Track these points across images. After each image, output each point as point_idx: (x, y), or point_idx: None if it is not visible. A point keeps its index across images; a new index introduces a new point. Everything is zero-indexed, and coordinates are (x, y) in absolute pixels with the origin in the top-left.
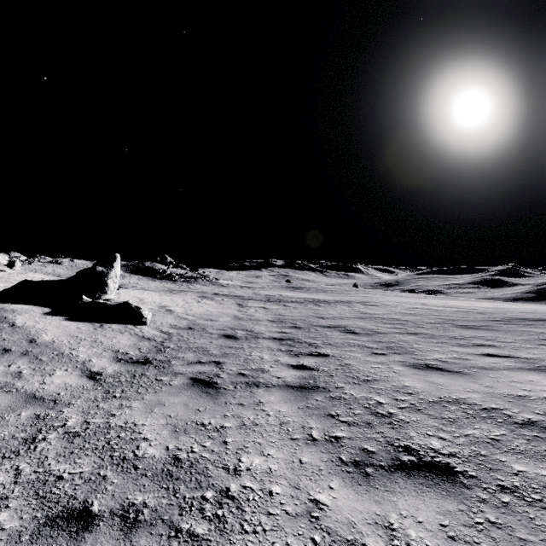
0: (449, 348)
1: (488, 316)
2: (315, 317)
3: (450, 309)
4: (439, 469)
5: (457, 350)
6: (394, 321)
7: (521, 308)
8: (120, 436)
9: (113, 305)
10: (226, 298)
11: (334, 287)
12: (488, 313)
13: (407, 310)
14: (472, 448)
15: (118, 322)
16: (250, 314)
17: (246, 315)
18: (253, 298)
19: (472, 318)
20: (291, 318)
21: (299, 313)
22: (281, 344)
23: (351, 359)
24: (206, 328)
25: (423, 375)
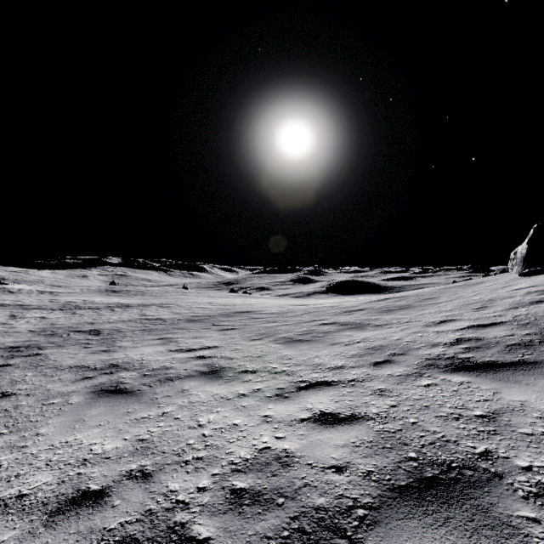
0: (145, 337)
1: (226, 311)
2: (86, 323)
3: (219, 307)
4: (8, 395)
5: (148, 338)
6: (152, 321)
7: (265, 303)
8: None
9: None
10: (1, 309)
11: (160, 289)
12: (233, 309)
13: (186, 310)
14: (41, 384)
15: None
16: (14, 326)
17: (6, 327)
18: (44, 306)
19: (212, 314)
20: (59, 326)
21: (78, 320)
22: (10, 351)
23: (57, 354)
24: None
25: (87, 356)
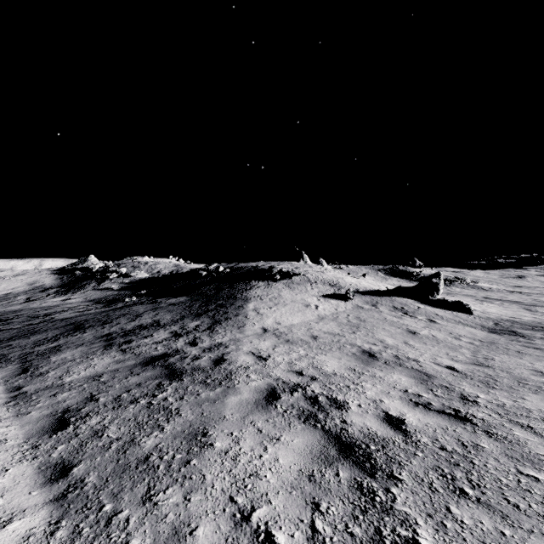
0: None
1: None
2: None
3: None
4: None
5: None
6: None
7: None
8: (531, 343)
9: (451, 302)
10: (504, 302)
11: None
12: None
13: None
14: None
15: (457, 311)
16: None
17: (543, 317)
18: (538, 304)
19: None
20: None
21: None
22: None
23: None
24: (517, 322)
25: None
